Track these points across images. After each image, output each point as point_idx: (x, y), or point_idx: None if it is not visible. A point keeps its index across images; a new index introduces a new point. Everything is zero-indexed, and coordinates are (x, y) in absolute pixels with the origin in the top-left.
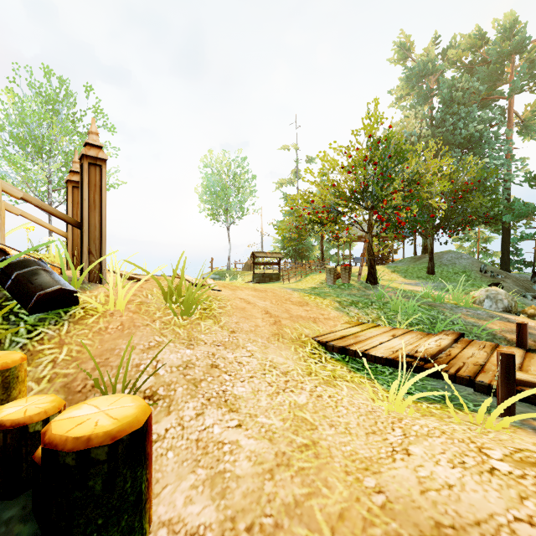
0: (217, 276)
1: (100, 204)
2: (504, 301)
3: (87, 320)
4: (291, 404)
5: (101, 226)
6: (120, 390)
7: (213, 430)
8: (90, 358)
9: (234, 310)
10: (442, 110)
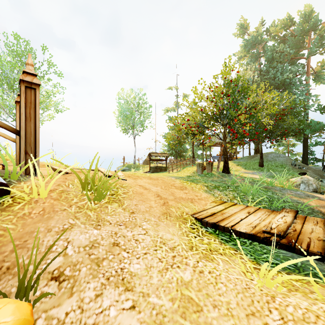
0: (127, 168)
1: (34, 117)
2: (313, 185)
3: (14, 207)
4: (178, 282)
5: (35, 133)
6: (31, 271)
7: (110, 313)
8: (11, 241)
9: (134, 194)
10: (267, 65)
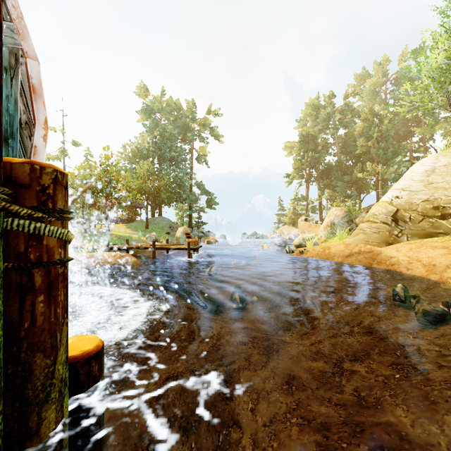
0: None
1: None
2: (154, 237)
3: None
4: None
5: None
6: None
7: None
8: None
9: None
10: (160, 139)
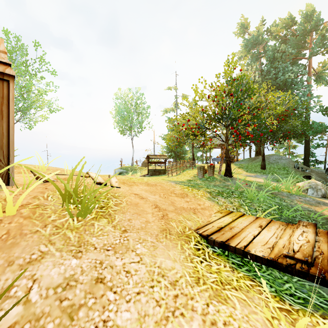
0: (124, 170)
1: (7, 115)
2: (322, 190)
3: None
4: None
5: (9, 134)
6: None
7: None
8: None
9: (128, 206)
10: (268, 65)
